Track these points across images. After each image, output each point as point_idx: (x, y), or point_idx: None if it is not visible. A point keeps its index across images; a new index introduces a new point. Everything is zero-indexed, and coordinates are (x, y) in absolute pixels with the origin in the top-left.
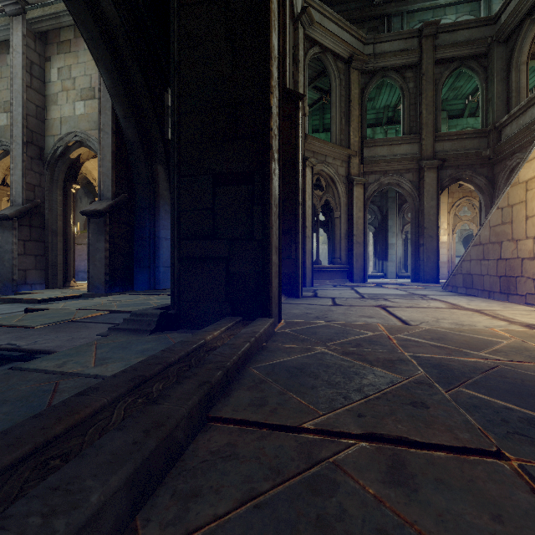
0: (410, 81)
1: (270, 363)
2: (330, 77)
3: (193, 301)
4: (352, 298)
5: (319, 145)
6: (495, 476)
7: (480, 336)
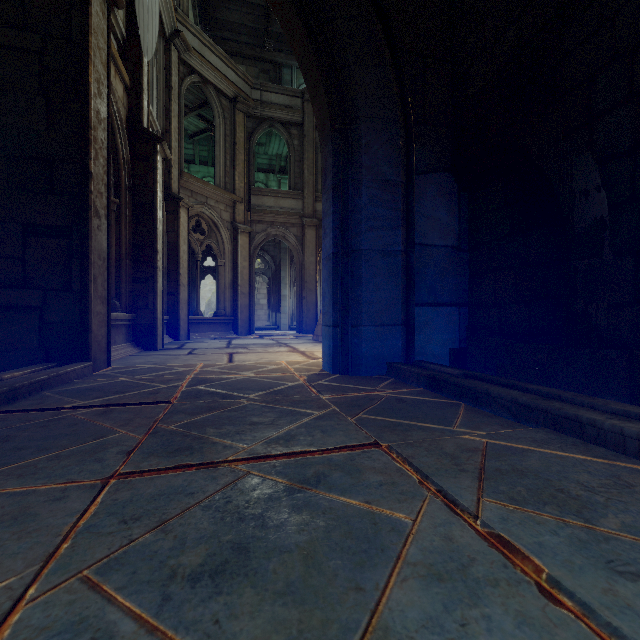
0: (295, 138)
1: (66, 389)
2: (214, 112)
3: None
4: (215, 348)
5: (199, 185)
6: (156, 407)
7: (265, 365)
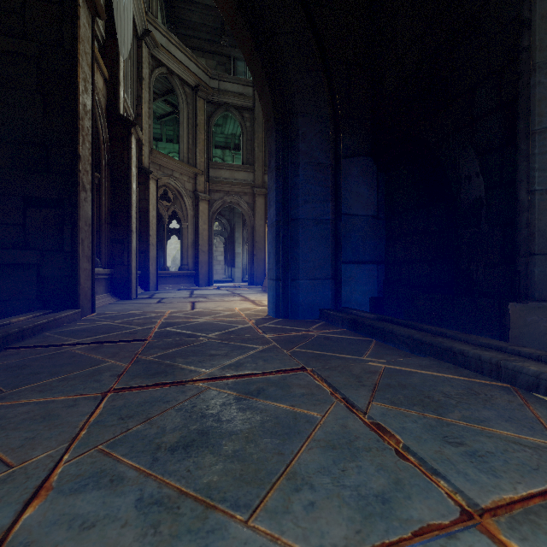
0: (247, 120)
1: (62, 330)
2: (178, 98)
3: (3, 300)
4: (180, 297)
5: (166, 160)
6: (136, 344)
7: (221, 311)
